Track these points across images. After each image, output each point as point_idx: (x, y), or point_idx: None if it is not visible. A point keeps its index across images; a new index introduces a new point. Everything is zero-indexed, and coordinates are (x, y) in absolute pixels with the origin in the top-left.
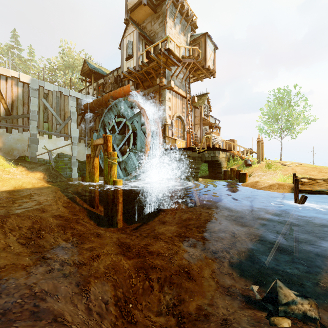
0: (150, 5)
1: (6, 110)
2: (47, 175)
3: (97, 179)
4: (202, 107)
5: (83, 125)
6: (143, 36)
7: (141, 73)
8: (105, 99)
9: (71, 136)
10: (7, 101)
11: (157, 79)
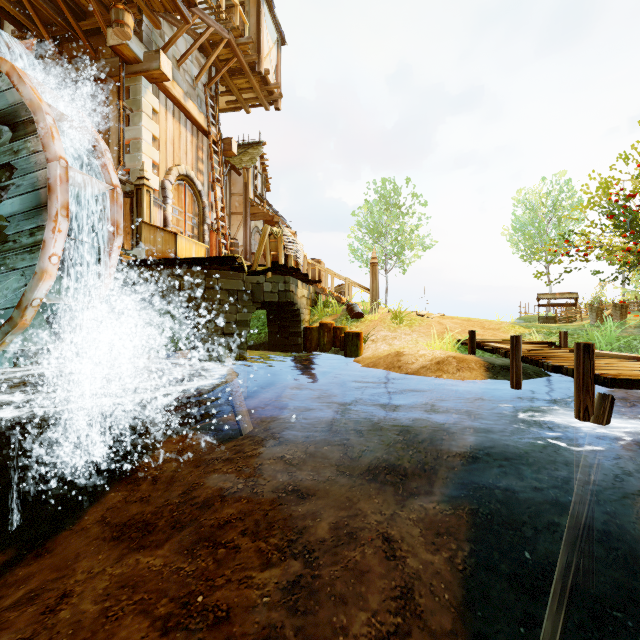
0: None
1: None
2: None
3: None
4: (250, 174)
5: None
6: None
7: None
8: None
9: None
10: None
11: (109, 31)
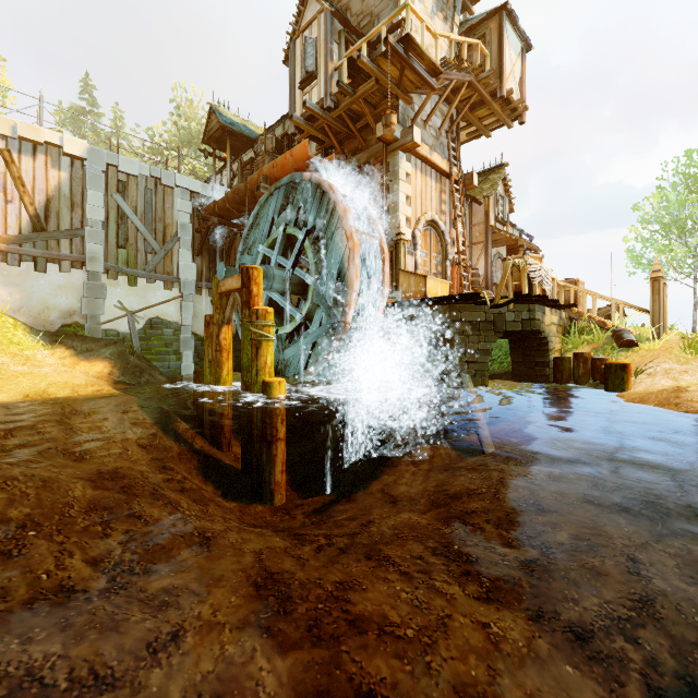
0: None
1: (35, 219)
2: (119, 368)
3: (229, 378)
4: (491, 201)
5: (206, 255)
6: (342, 19)
7: (336, 115)
8: (251, 185)
9: (179, 279)
10: (36, 200)
11: (377, 126)
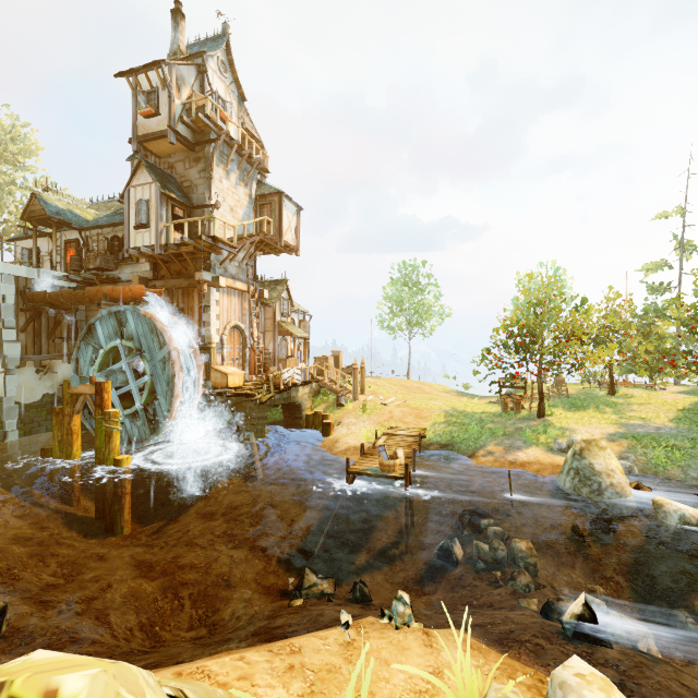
0: (183, 142)
1: None
2: None
3: (78, 453)
4: (278, 305)
5: (31, 331)
6: (170, 197)
7: (165, 254)
8: (90, 295)
9: (3, 356)
10: None
11: (195, 273)
